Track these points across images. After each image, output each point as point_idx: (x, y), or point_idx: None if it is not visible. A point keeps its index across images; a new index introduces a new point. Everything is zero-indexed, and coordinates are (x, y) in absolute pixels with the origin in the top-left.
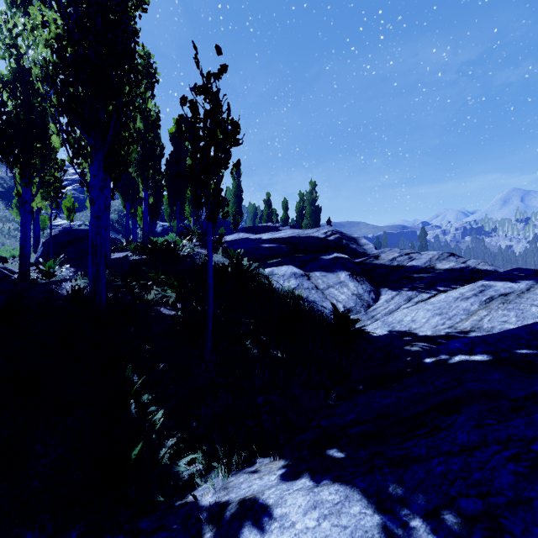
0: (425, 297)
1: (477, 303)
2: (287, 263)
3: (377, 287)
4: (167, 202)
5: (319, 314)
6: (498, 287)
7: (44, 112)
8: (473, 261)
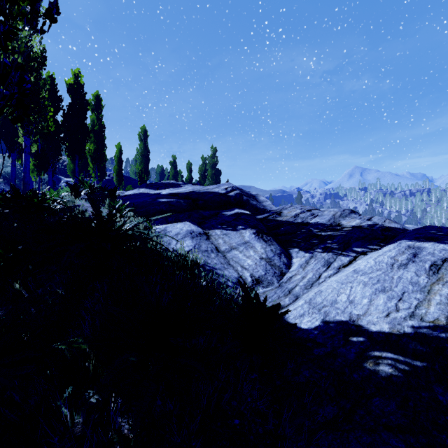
0: (345, 260)
1: (423, 273)
2: (185, 219)
3: (285, 248)
4: (70, 157)
5: (221, 289)
6: (431, 250)
7: None
8: (378, 218)
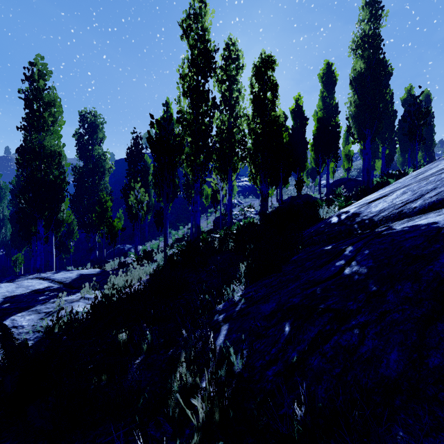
0: None
1: None
2: None
3: None
4: (399, 152)
5: None
6: None
7: (335, 124)
8: None
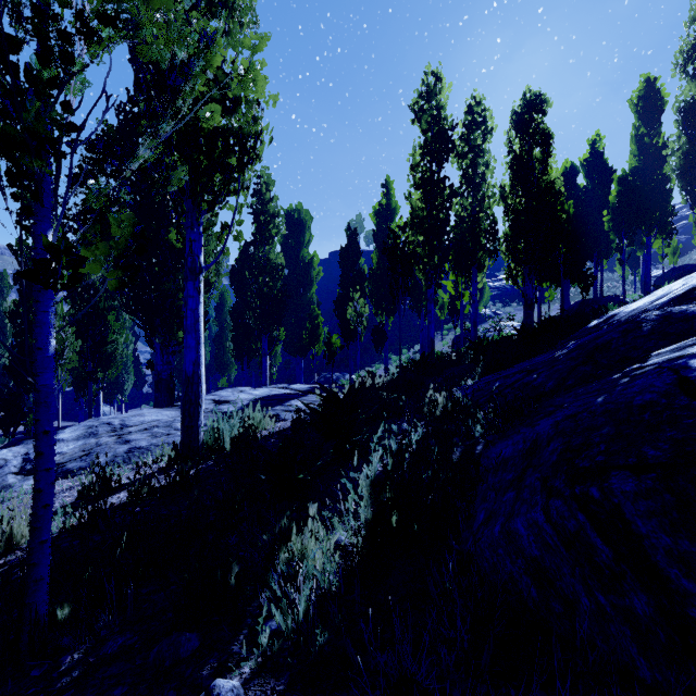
0: None
1: None
2: None
3: None
4: None
5: None
6: None
7: (661, 178)
8: None
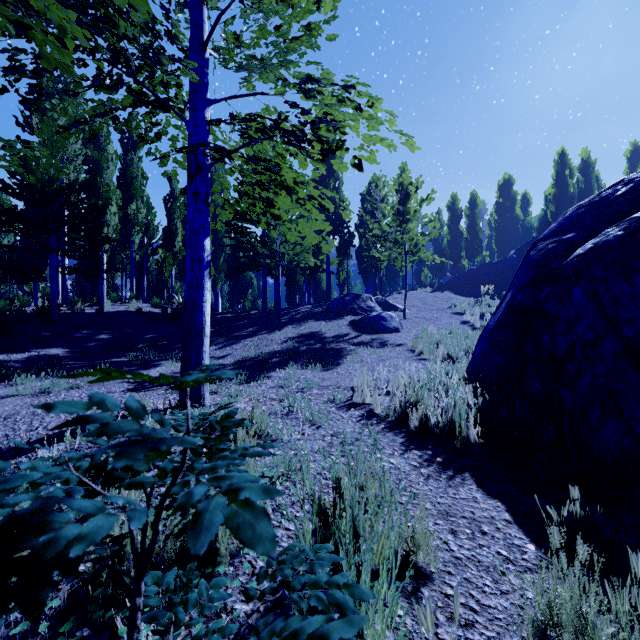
0: None
1: None
2: None
3: None
4: None
5: None
6: None
7: None
8: None
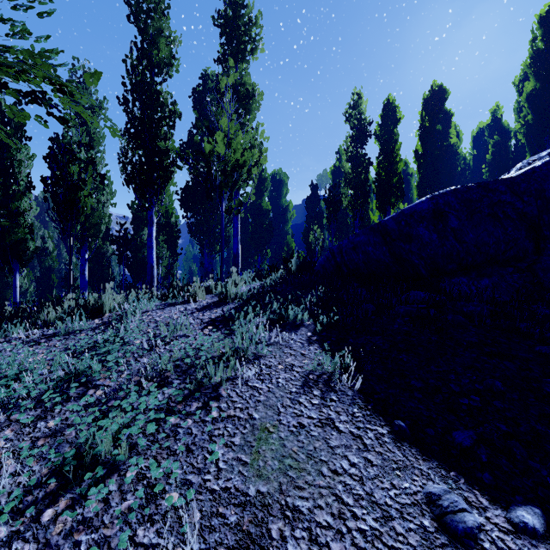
0: None
1: None
2: None
3: None
4: None
5: None
6: None
7: None
8: None
